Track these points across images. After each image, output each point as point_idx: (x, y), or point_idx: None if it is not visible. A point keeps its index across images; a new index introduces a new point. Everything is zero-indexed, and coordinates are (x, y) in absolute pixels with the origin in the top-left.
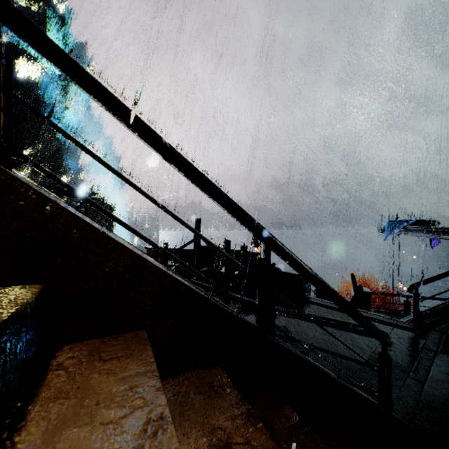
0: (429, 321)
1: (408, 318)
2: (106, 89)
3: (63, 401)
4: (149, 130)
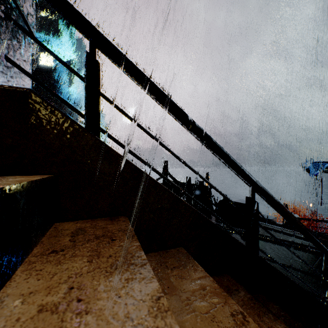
0: None
1: None
2: (155, 84)
3: (165, 296)
4: (180, 110)
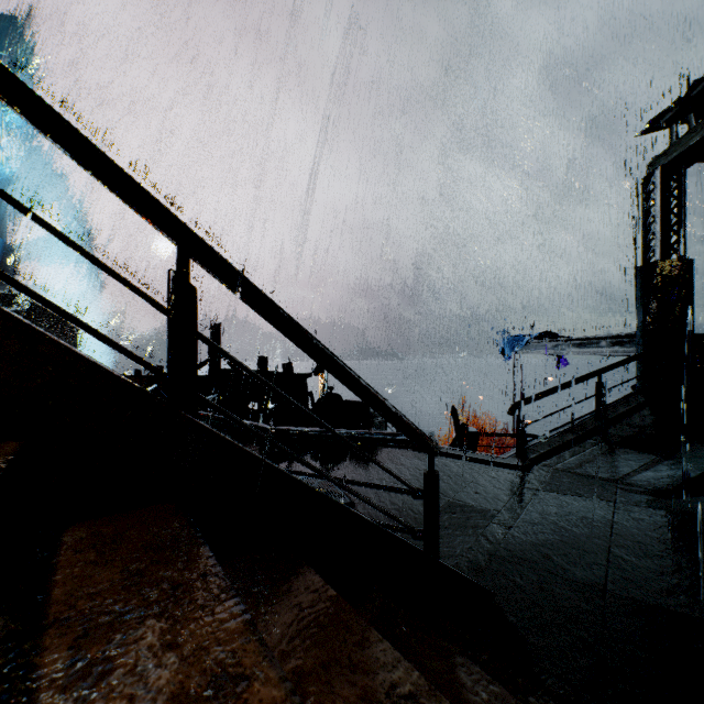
0: (536, 454)
1: (511, 453)
2: None
3: None
4: None
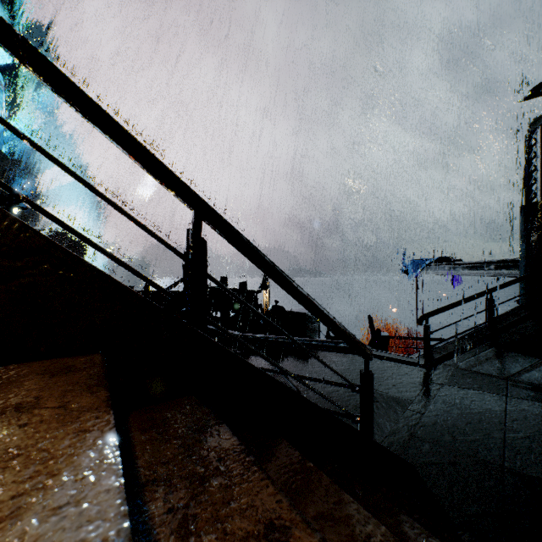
0: (440, 356)
1: (419, 354)
2: None
3: None
4: None
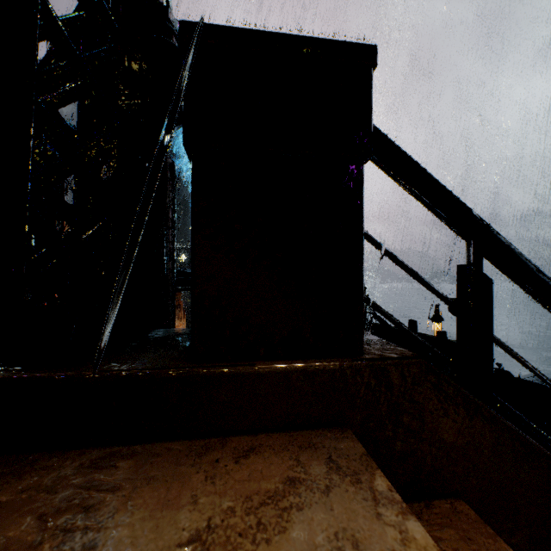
0: None
1: None
2: None
3: None
4: None
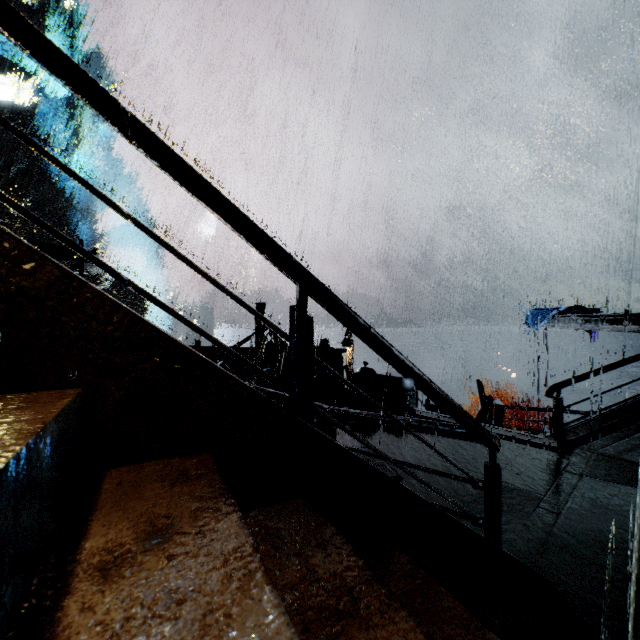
0: (576, 437)
1: (548, 434)
2: (18, 14)
3: None
4: (95, 86)
